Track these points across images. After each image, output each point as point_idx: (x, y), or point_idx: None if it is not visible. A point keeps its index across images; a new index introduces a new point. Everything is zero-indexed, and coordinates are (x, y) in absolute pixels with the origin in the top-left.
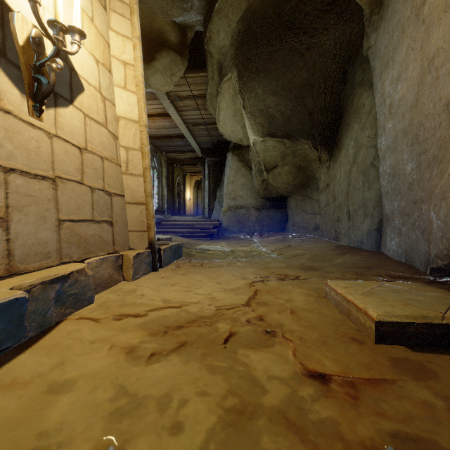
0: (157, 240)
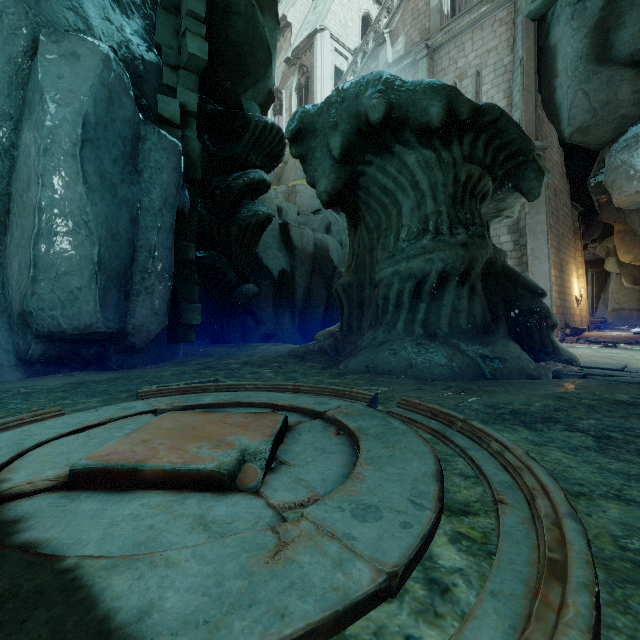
0: None
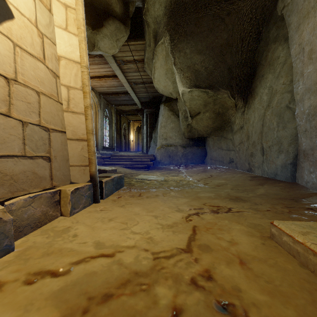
0: (104, 171)
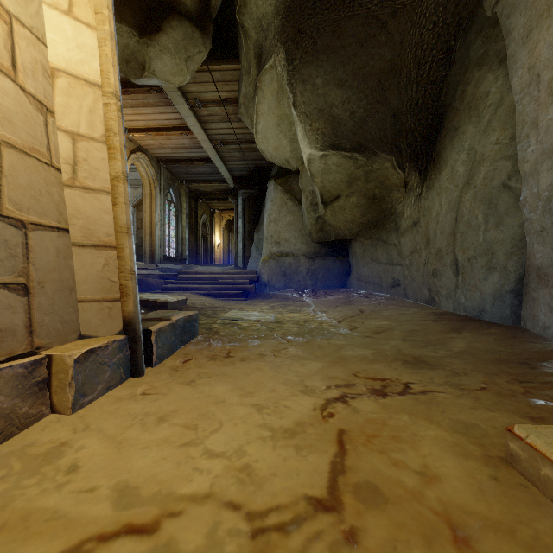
0: (163, 304)
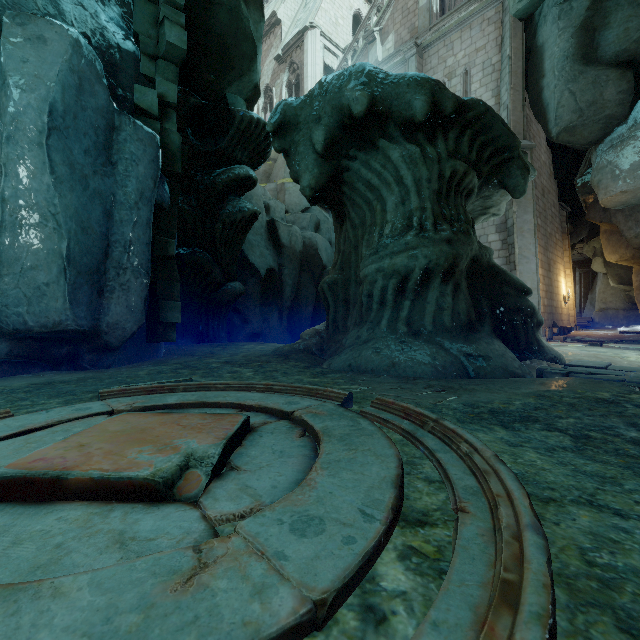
0: None
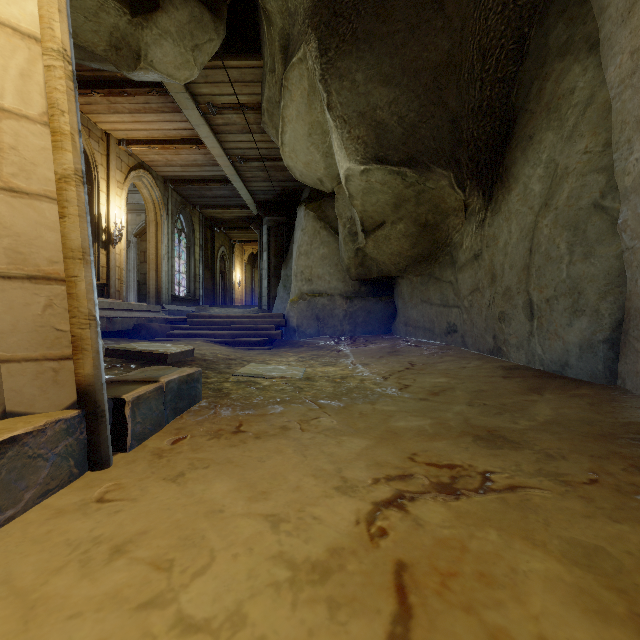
0: (161, 356)
